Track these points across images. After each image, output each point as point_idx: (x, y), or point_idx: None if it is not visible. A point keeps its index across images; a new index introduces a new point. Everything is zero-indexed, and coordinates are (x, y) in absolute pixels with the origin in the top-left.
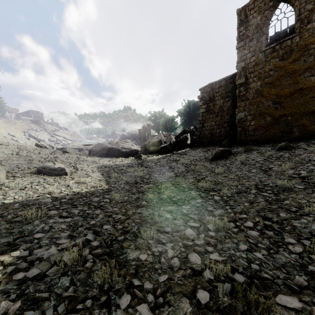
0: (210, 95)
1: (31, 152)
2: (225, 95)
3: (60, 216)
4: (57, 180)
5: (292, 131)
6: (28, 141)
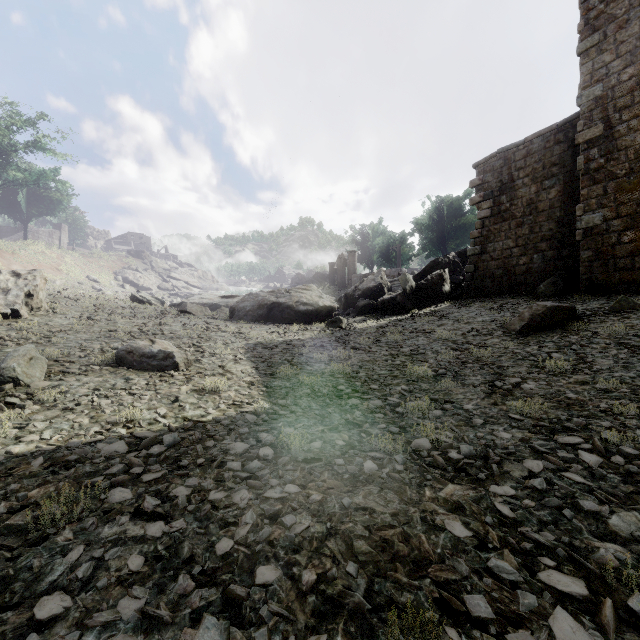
0: (503, 176)
1: (118, 313)
2: (542, 174)
3: (137, 510)
4: (155, 382)
5: None
6: (121, 290)
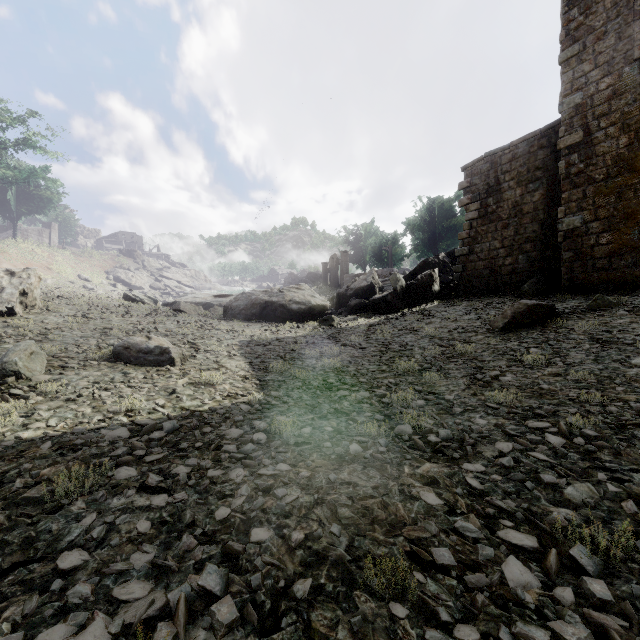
0: (490, 179)
1: (112, 311)
2: (526, 178)
3: (142, 485)
4: (152, 376)
5: None
6: (113, 289)
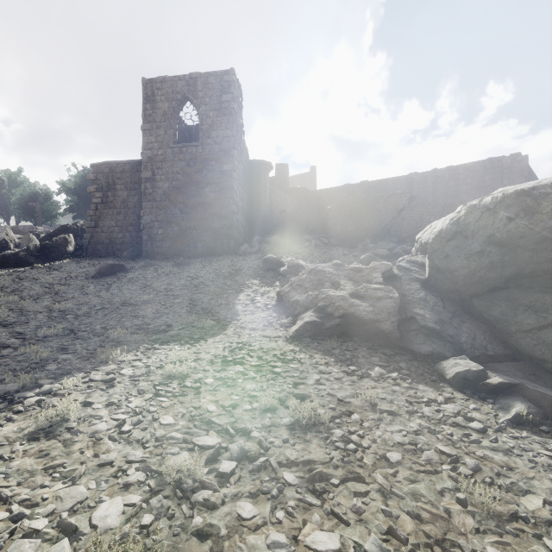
0: (109, 179)
1: None
2: (130, 186)
3: None
4: None
5: (197, 246)
6: None
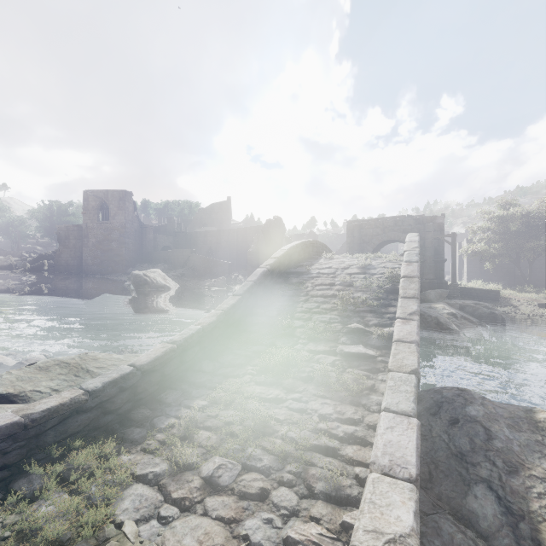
0: (67, 234)
1: None
2: (77, 238)
3: None
4: None
5: (108, 269)
6: None
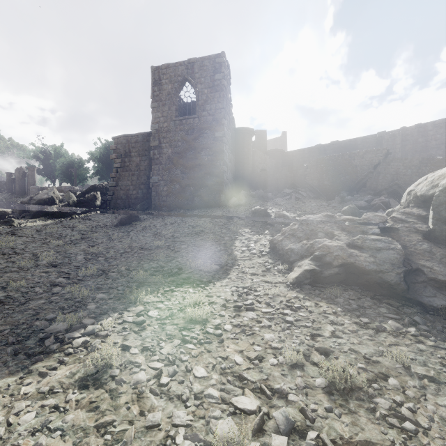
0: (126, 148)
1: None
2: (142, 153)
3: None
4: None
5: (194, 200)
6: None
